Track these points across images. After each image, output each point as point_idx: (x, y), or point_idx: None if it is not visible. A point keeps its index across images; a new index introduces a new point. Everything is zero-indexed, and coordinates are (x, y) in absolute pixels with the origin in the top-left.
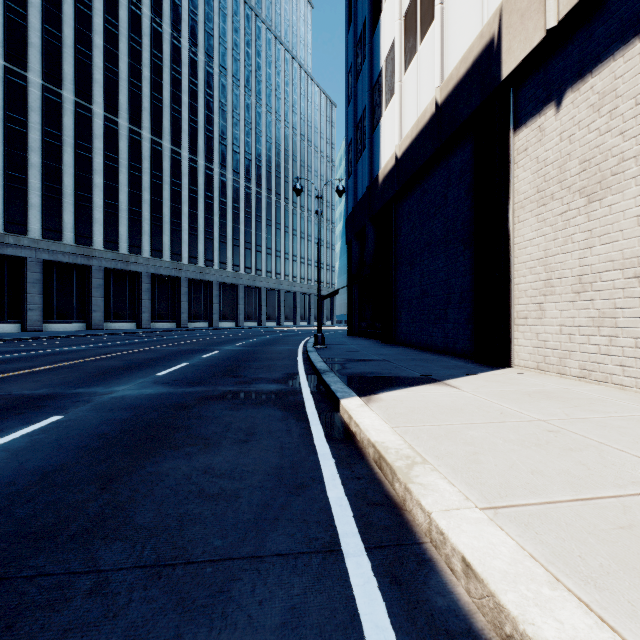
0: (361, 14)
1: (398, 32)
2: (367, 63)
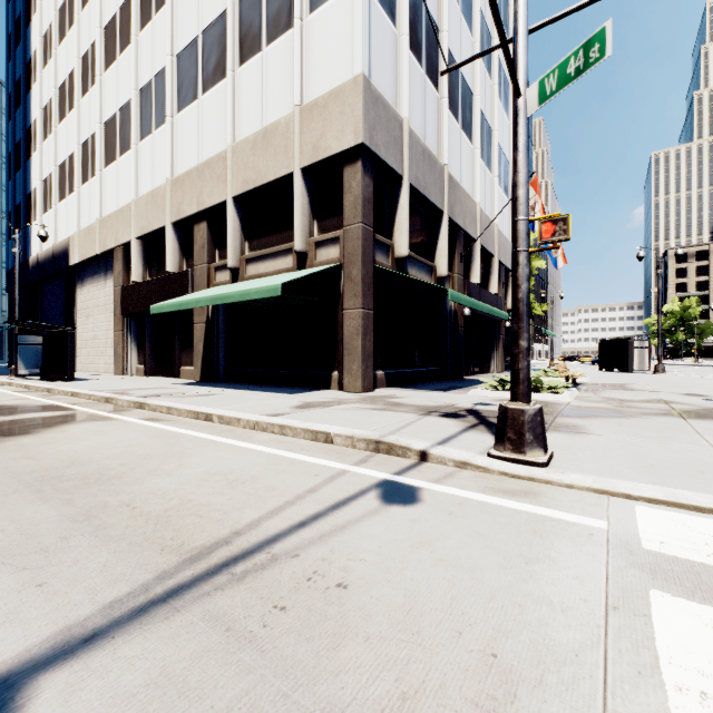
0: (19, 128)
1: (40, 187)
2: (22, 176)
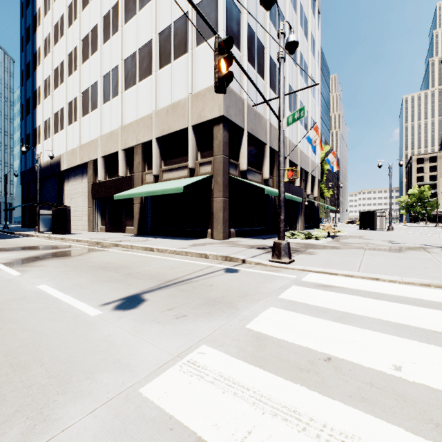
0: (29, 91)
1: (42, 125)
2: (31, 118)
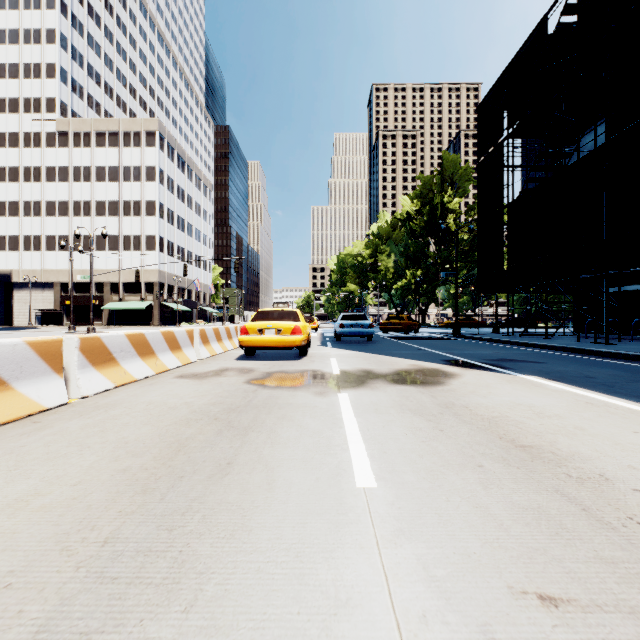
0: None
1: None
2: None
